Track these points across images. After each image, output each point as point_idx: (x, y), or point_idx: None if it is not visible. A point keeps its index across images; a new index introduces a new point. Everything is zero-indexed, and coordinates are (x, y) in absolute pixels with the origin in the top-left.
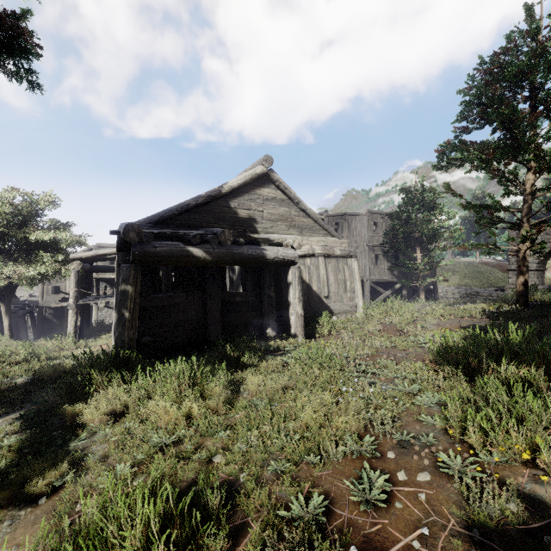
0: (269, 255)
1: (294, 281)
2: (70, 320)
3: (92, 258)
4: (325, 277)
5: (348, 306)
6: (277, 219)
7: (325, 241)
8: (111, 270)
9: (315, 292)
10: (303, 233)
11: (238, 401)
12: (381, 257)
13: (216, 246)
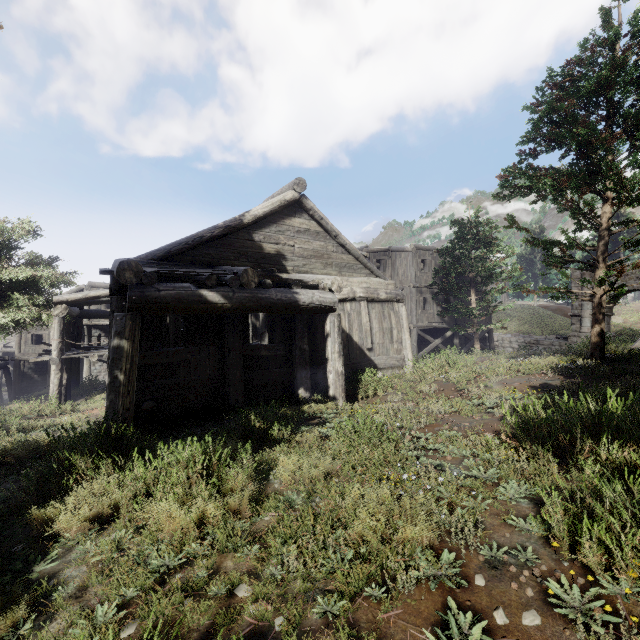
0: (302, 300)
1: (332, 332)
2: (53, 378)
3: (82, 301)
4: (368, 325)
5: (395, 360)
6: (311, 255)
7: (368, 282)
8: (106, 316)
9: (356, 343)
10: (342, 273)
11: (267, 497)
12: (430, 301)
13: (237, 289)
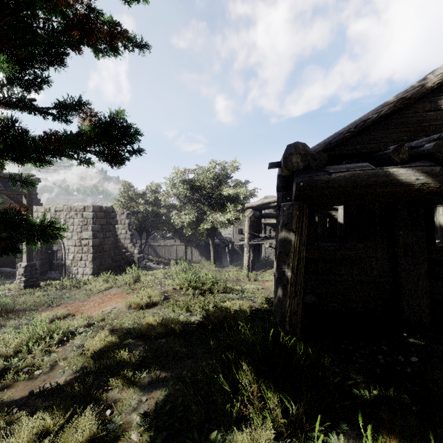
0: None
1: None
2: (245, 256)
3: (260, 207)
4: None
5: None
6: None
7: None
8: (274, 217)
9: None
10: None
11: None
12: None
13: None
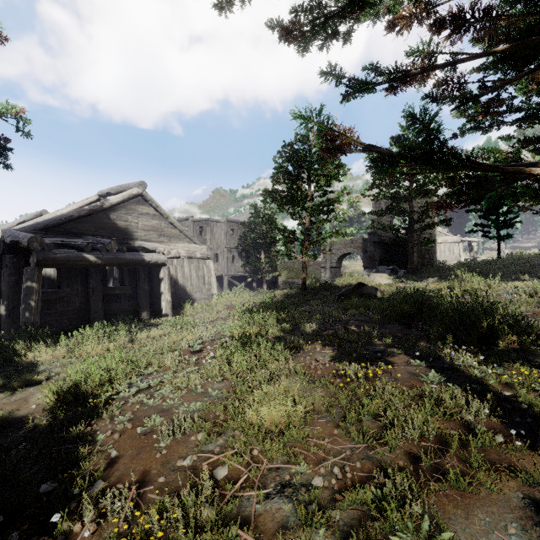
0: (146, 259)
1: (164, 278)
2: None
3: None
4: (189, 274)
5: (206, 295)
6: (150, 229)
7: (189, 247)
8: None
9: (181, 285)
10: (171, 241)
11: (135, 342)
12: (237, 257)
13: (105, 253)
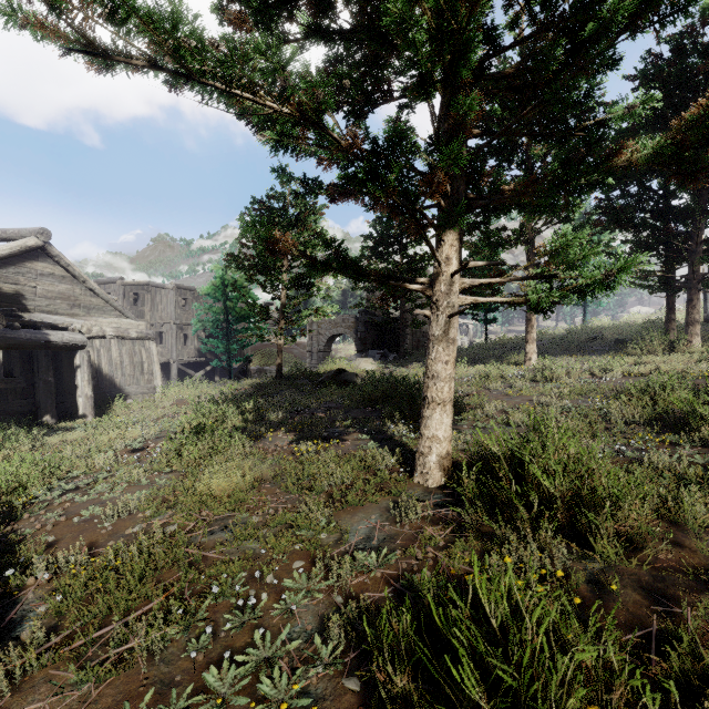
0: (52, 339)
1: (82, 365)
2: None
3: None
4: (119, 360)
5: (146, 389)
6: (56, 296)
7: (119, 323)
8: None
9: (106, 375)
10: (91, 314)
11: (45, 448)
12: (192, 337)
13: None
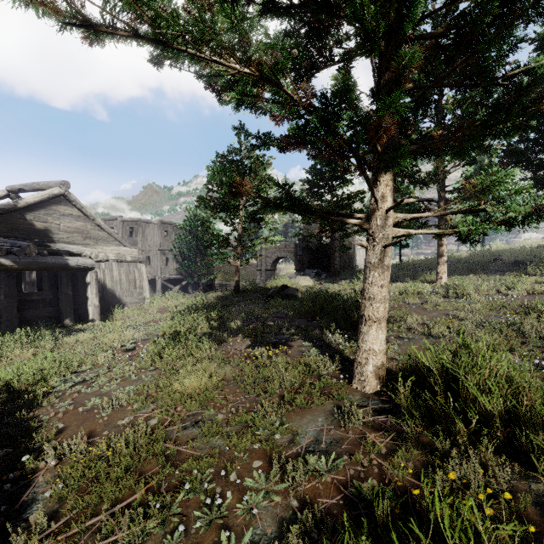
0: (70, 263)
1: (92, 282)
2: None
3: None
4: (119, 278)
5: (138, 299)
6: (74, 231)
7: (119, 250)
8: None
9: (109, 289)
10: (98, 243)
11: (63, 346)
12: (171, 260)
13: (22, 257)
